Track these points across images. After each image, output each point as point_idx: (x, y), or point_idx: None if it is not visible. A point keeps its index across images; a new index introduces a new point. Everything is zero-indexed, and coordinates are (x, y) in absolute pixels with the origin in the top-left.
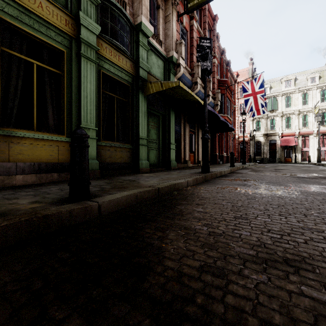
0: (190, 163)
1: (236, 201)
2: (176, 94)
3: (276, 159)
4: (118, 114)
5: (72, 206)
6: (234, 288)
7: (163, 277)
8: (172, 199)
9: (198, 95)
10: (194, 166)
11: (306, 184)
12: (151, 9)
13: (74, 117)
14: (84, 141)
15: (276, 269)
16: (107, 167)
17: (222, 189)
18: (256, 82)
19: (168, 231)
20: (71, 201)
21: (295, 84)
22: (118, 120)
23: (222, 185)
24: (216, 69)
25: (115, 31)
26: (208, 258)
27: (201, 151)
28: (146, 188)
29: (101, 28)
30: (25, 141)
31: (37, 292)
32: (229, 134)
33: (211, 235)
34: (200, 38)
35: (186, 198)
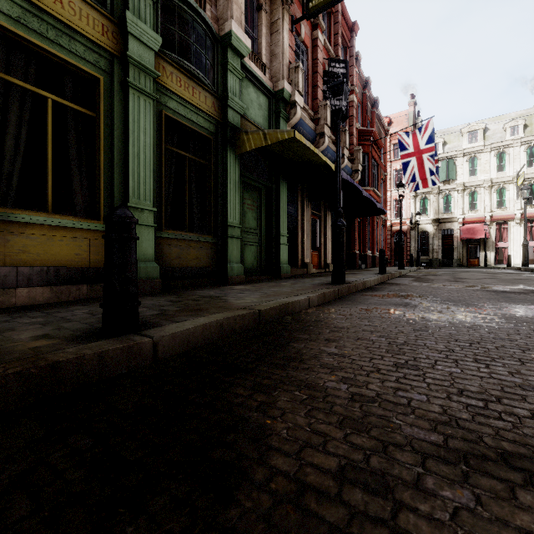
0: (313, 268)
1: (394, 334)
2: (289, 153)
3: (453, 261)
4: (193, 185)
5: (105, 345)
6: (410, 520)
7: (268, 494)
8: (283, 331)
9: (325, 155)
10: (319, 273)
11: (512, 304)
12: (247, 11)
13: (117, 190)
14: (128, 229)
15: (488, 475)
16: (174, 275)
17: (369, 313)
18: (422, 133)
19: (277, 392)
20: (105, 335)
21: (485, 137)
22: (192, 196)
23: (368, 305)
24: (356, 112)
25: (187, 47)
26: (354, 450)
27: (330, 248)
28: (239, 311)
29: (164, 42)
30: (33, 231)
31: (15, 529)
32: (377, 219)
33: (356, 401)
34: (329, 61)
35: (308, 329)
